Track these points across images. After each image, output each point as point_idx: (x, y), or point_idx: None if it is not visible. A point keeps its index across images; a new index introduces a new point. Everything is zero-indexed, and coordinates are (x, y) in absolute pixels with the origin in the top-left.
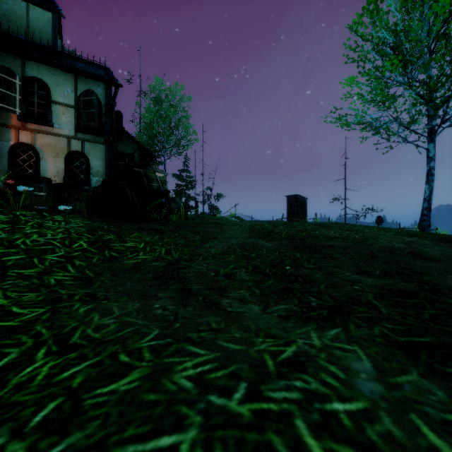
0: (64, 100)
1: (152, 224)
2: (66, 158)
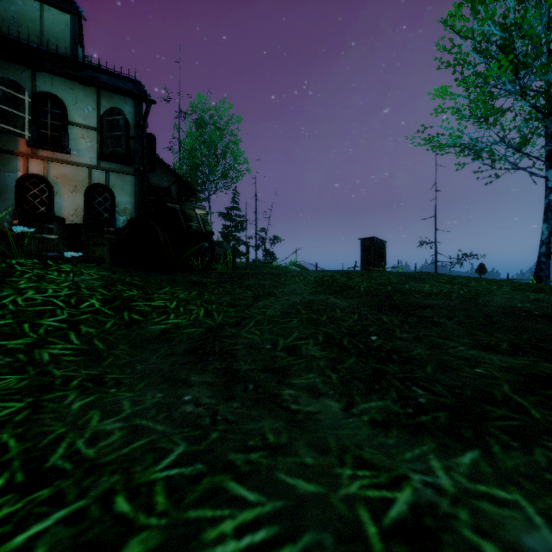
0: (84, 121)
1: (190, 275)
2: (86, 193)
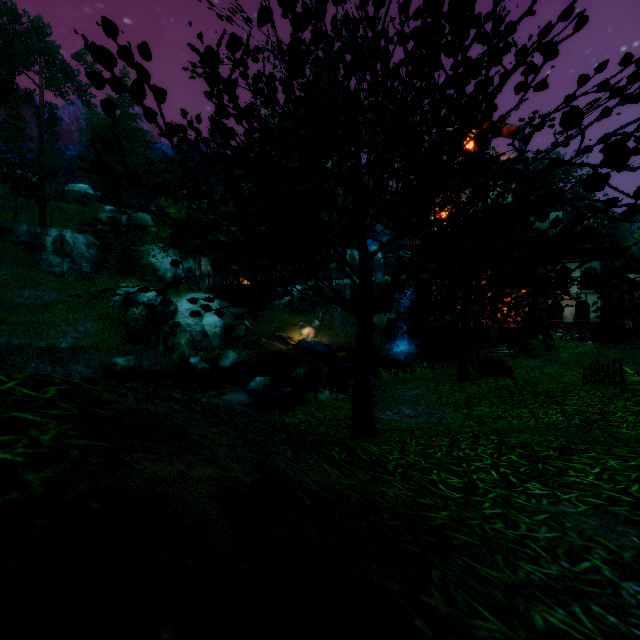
0: (574, 275)
1: (624, 345)
2: (575, 305)
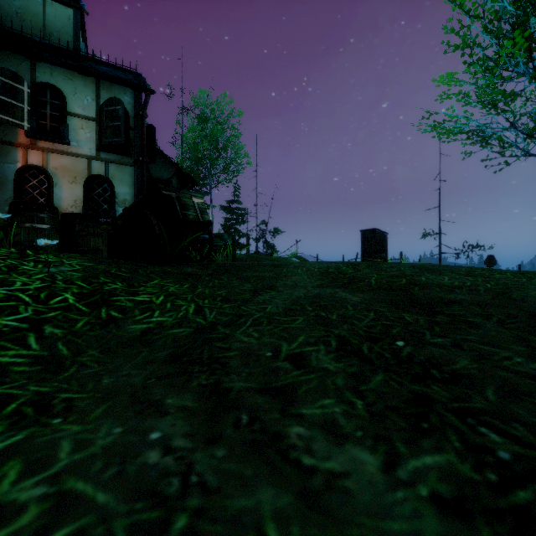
0: (83, 111)
1: (186, 266)
2: (85, 184)
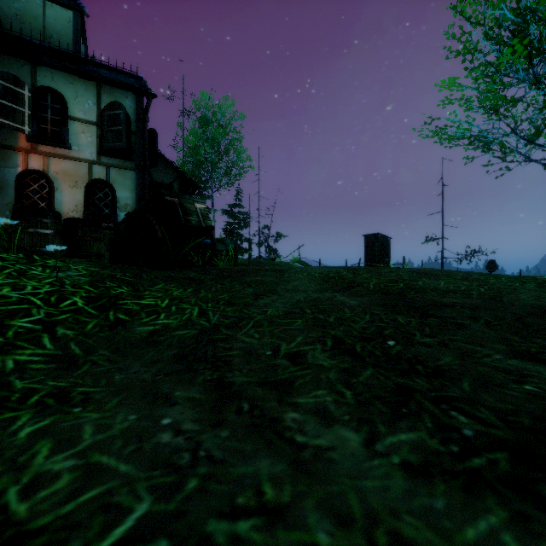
0: (84, 116)
1: (189, 271)
2: (86, 188)
